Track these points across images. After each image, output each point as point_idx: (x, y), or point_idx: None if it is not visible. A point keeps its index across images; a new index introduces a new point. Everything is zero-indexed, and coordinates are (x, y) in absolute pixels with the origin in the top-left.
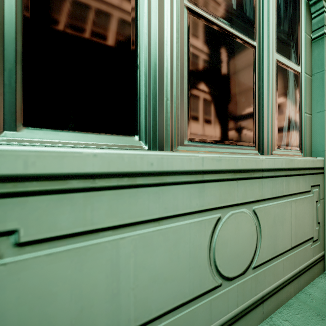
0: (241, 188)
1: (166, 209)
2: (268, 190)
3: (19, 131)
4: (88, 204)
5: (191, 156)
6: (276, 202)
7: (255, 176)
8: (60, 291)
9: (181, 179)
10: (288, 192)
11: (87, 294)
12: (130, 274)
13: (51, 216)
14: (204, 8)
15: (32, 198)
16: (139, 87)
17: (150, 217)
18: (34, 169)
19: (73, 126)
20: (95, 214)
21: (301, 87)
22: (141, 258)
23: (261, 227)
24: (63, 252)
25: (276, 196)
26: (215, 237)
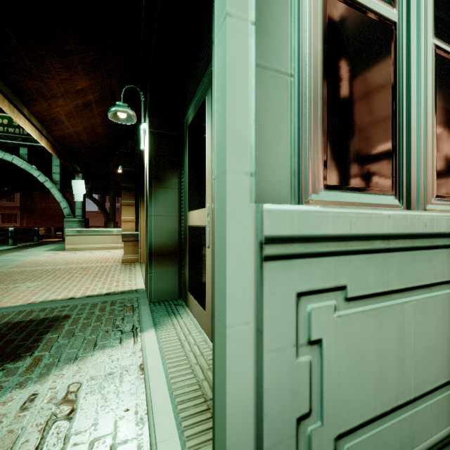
0: None
1: (435, 275)
2: None
3: (320, 193)
4: (385, 265)
5: None
6: None
7: None
8: (369, 348)
9: (446, 242)
10: None
11: (384, 355)
12: (411, 341)
13: (363, 275)
14: (447, 41)
15: (353, 257)
16: (397, 141)
17: (424, 283)
18: (354, 229)
19: (352, 187)
20: (389, 276)
21: None
22: (418, 325)
23: None
24: (370, 311)
25: None
26: None
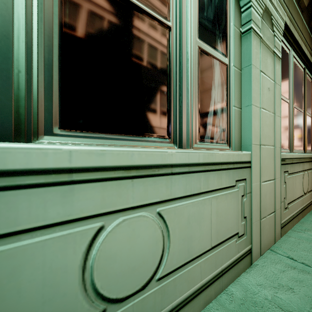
0: (139, 187)
1: None
2: (179, 188)
3: None
4: None
5: (47, 149)
6: (191, 201)
7: (161, 173)
8: None
9: (24, 180)
10: (207, 189)
11: None
12: None
13: None
14: None
15: None
16: None
17: None
18: None
19: None
20: None
21: (229, 80)
22: None
23: (169, 231)
24: None
25: (192, 194)
26: (93, 253)
